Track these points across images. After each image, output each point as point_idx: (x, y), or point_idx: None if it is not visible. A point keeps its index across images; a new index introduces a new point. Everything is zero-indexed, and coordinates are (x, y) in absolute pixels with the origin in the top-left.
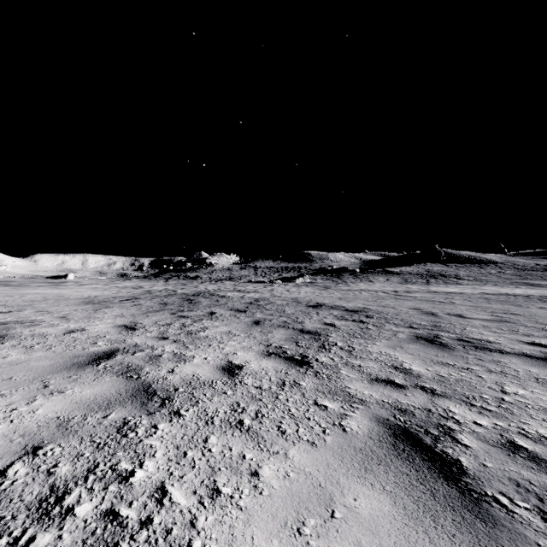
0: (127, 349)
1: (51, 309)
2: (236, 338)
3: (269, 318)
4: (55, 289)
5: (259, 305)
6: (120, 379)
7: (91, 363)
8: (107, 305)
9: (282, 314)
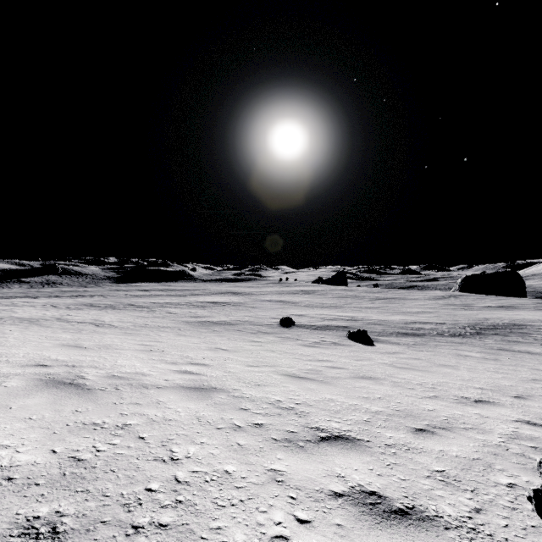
0: None
1: None
2: None
3: None
4: None
5: None
6: None
7: None
8: None
9: None
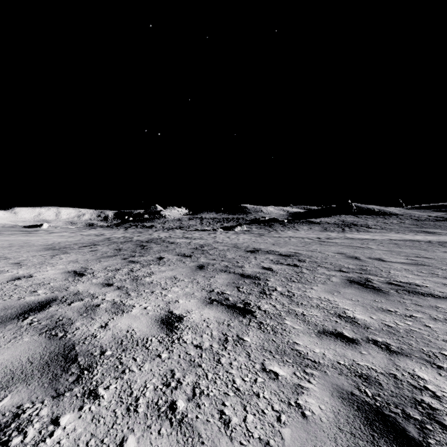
0: (66, 298)
1: (10, 255)
2: (179, 284)
3: (212, 262)
4: (25, 236)
5: (203, 250)
6: (42, 338)
7: (18, 317)
8: (65, 251)
9: (224, 258)
